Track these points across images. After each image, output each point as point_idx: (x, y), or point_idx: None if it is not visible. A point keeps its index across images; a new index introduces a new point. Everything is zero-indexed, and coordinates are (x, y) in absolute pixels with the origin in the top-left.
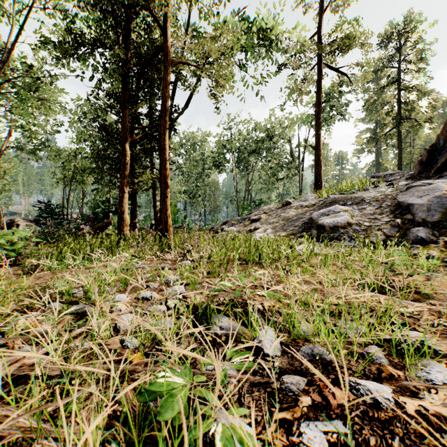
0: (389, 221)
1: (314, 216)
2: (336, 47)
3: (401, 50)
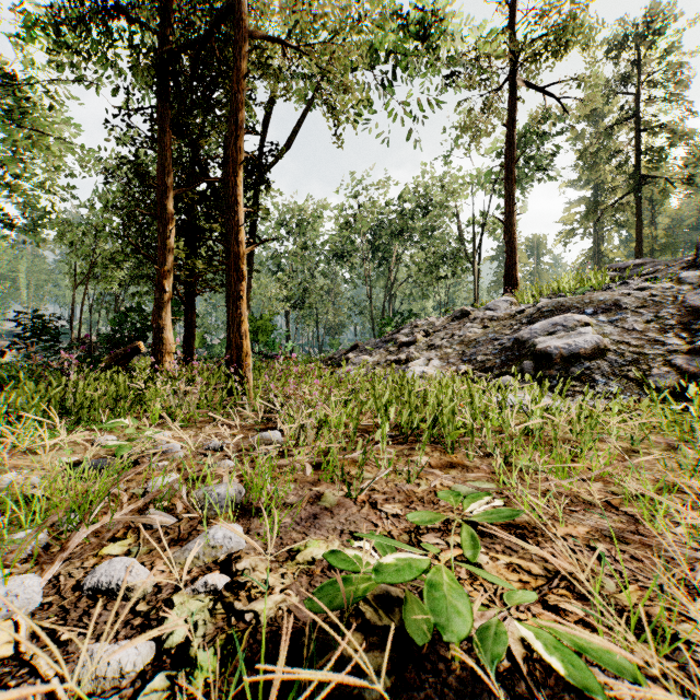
0: (682, 345)
1: (525, 336)
2: (544, 49)
3: (641, 66)
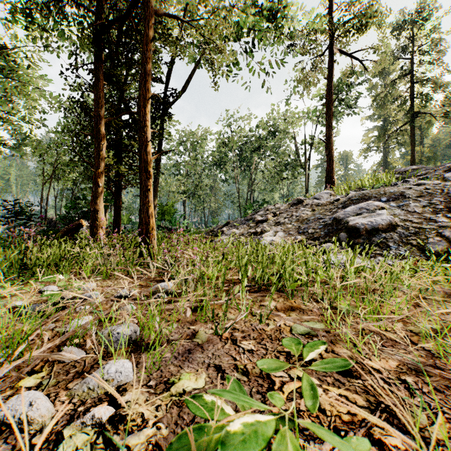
0: (448, 222)
1: (340, 216)
2: (351, 28)
3: (414, 40)
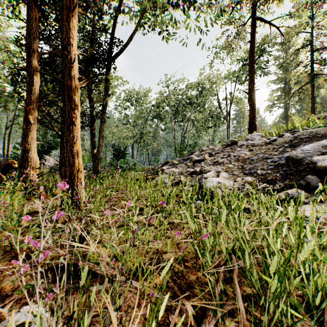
0: None
1: (298, 155)
2: None
3: (314, 17)
